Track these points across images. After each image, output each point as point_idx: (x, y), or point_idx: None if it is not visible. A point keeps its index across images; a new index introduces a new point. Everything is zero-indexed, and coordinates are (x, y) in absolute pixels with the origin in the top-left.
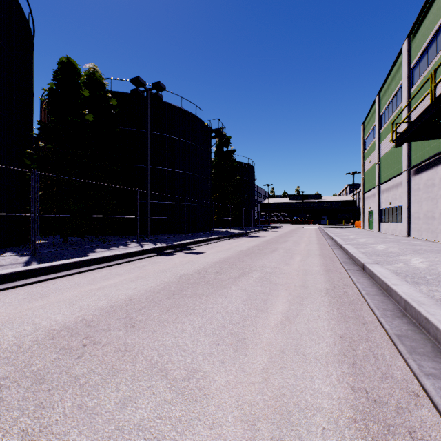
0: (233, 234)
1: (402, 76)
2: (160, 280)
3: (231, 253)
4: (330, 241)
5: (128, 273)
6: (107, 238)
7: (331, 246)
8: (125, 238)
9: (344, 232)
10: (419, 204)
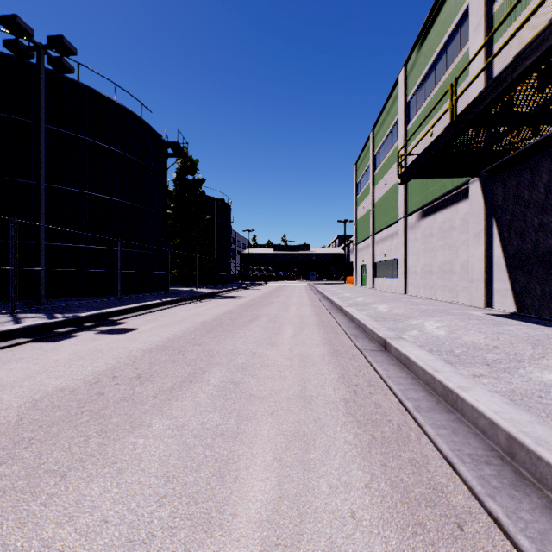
0: (198, 295)
1: (398, 110)
2: None
3: (185, 327)
4: (326, 302)
5: None
6: None
7: (328, 309)
8: None
9: (337, 289)
10: (417, 256)
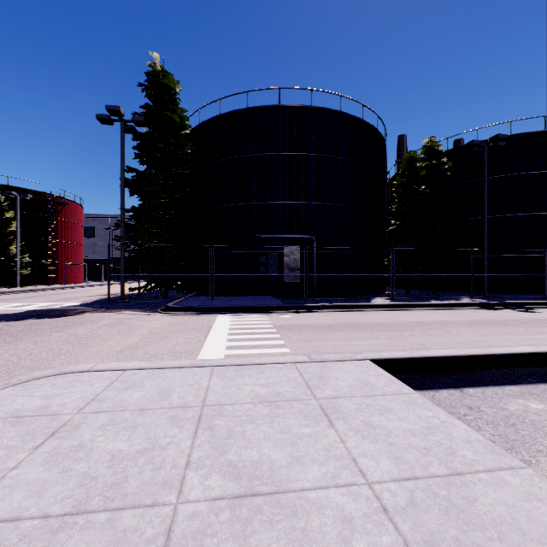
0: None
1: None
2: (469, 319)
3: None
4: None
5: (449, 314)
6: (442, 293)
7: None
8: (460, 294)
9: None
10: None
